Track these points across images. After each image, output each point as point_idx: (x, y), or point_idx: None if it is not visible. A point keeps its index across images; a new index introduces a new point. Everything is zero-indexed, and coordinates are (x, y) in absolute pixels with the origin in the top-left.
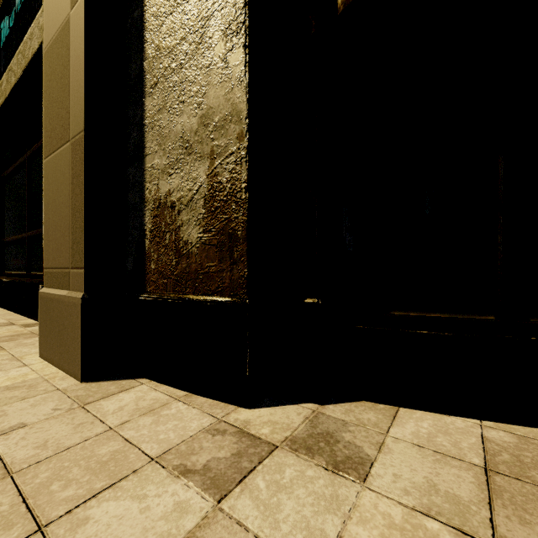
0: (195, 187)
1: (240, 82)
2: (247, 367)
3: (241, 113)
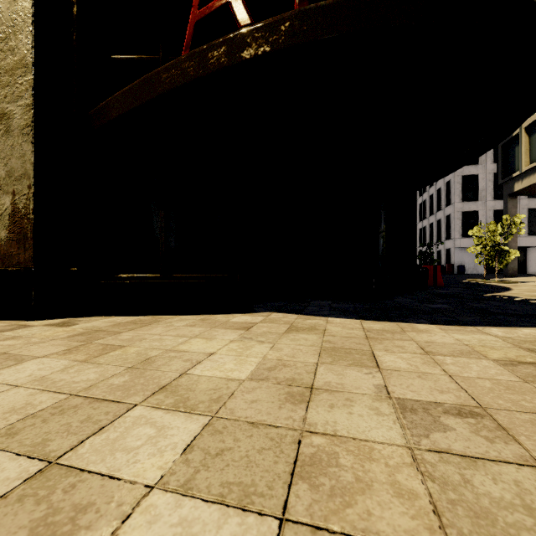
0: (4, 209)
1: (30, 160)
2: (33, 301)
3: (30, 175)
